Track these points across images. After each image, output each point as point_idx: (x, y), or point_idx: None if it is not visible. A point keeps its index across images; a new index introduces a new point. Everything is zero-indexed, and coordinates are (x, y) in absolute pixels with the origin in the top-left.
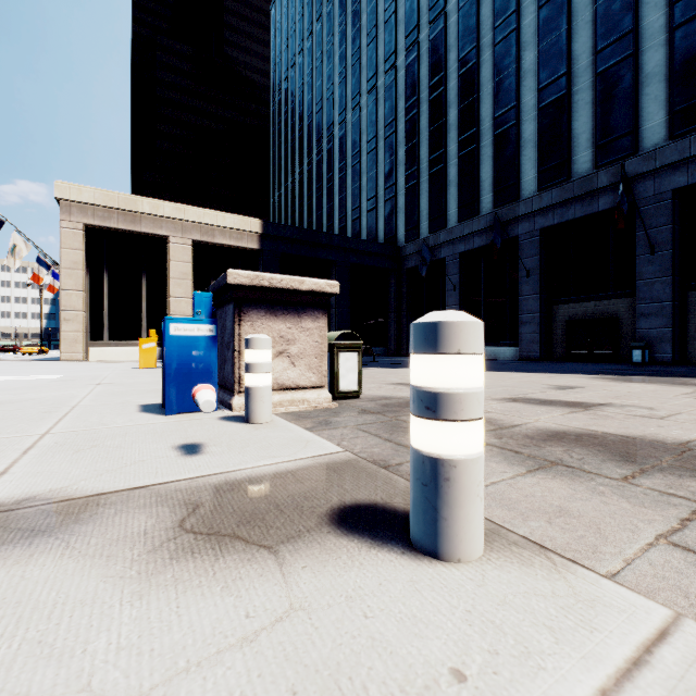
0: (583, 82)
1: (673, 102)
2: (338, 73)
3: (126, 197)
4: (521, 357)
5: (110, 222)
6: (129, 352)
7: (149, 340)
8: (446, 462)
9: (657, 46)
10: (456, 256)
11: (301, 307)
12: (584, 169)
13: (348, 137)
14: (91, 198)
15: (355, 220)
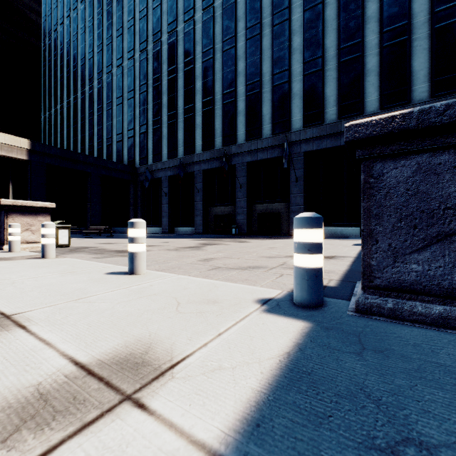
0: (219, 105)
1: (246, 126)
2: (97, 45)
3: None
4: (196, 232)
5: None
6: None
7: None
8: (45, 244)
9: (242, 100)
10: (166, 177)
11: (38, 212)
12: (219, 145)
13: (104, 90)
14: None
15: (108, 145)
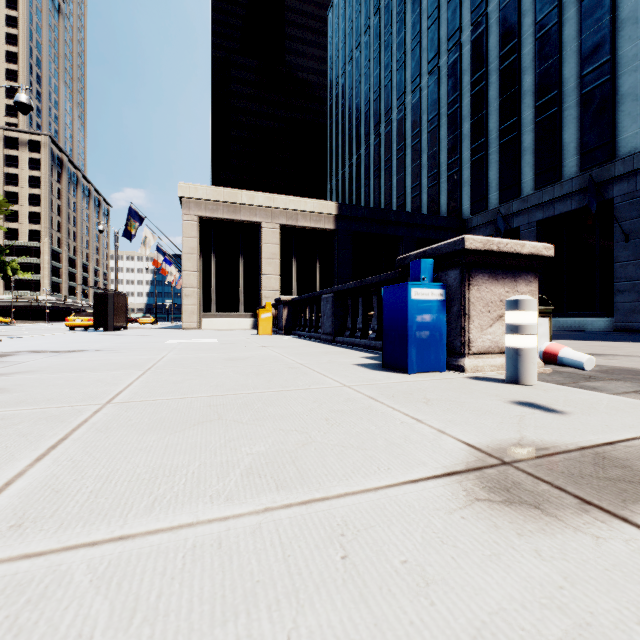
0: None
1: None
2: (397, 60)
3: (229, 191)
4: (617, 328)
5: (217, 213)
6: (230, 322)
7: (266, 311)
8: None
9: None
10: (532, 224)
11: (516, 271)
12: None
13: (407, 119)
14: (204, 194)
15: (414, 197)
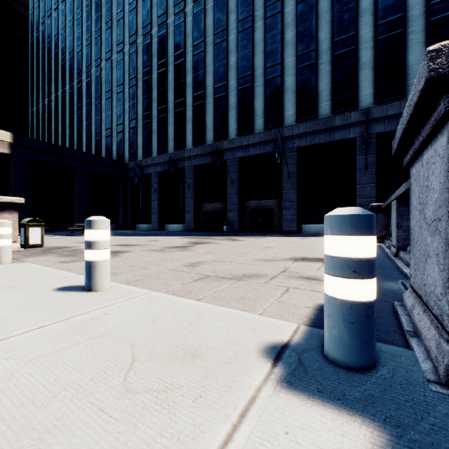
0: (210, 99)
1: (238, 121)
2: (85, 38)
3: None
4: (186, 229)
5: None
6: None
7: None
8: None
9: (234, 94)
10: (156, 173)
11: (2, 208)
12: (210, 140)
13: (93, 84)
14: None
15: (97, 140)
